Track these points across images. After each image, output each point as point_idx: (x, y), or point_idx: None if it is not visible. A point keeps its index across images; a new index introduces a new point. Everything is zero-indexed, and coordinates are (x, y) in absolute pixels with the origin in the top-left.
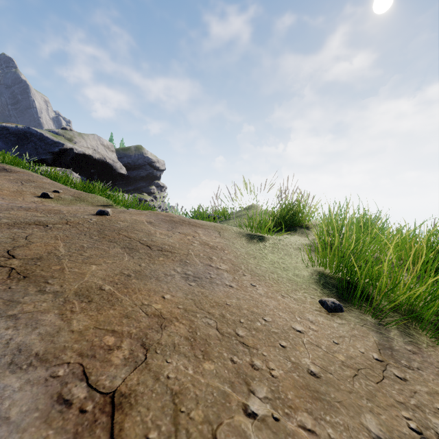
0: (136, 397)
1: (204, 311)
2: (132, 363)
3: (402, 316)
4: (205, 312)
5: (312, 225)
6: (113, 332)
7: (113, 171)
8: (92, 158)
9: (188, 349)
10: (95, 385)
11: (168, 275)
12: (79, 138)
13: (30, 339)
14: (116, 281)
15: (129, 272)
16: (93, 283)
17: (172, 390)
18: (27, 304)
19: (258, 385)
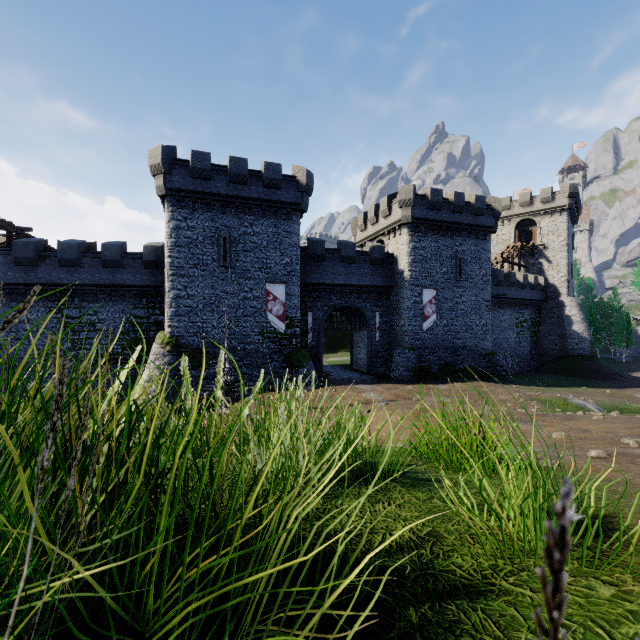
0: None
1: None
2: None
3: None
4: None
5: None
6: None
7: None
8: None
9: None
10: None
11: None
12: None
13: None
14: None
15: None
16: None
17: None
18: None
19: None
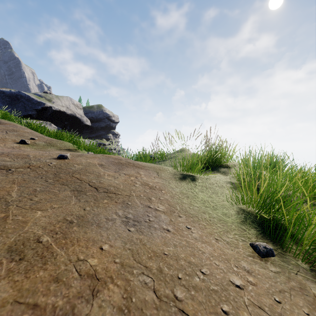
0: None
1: (141, 264)
2: None
3: None
4: (142, 266)
5: (230, 165)
6: (34, 307)
7: (81, 123)
8: (66, 113)
9: None
10: None
11: (109, 219)
12: (56, 99)
13: None
14: (56, 230)
15: (73, 218)
16: (32, 234)
17: None
18: None
19: None
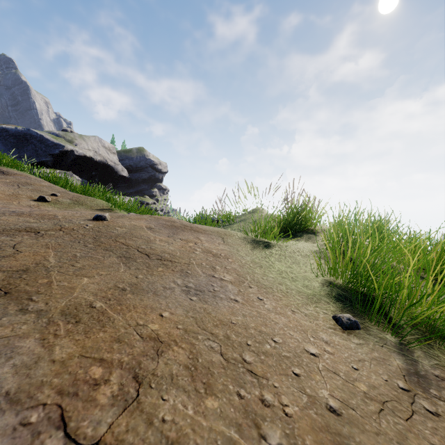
0: None
1: (206, 331)
2: (121, 402)
3: (424, 333)
4: (208, 333)
5: (319, 230)
6: (101, 361)
7: (114, 174)
8: (93, 160)
9: (188, 381)
10: (74, 434)
11: (167, 288)
12: (80, 140)
13: (2, 372)
14: (109, 296)
15: (125, 285)
16: (83, 299)
17: (168, 438)
18: (4, 327)
19: (270, 428)
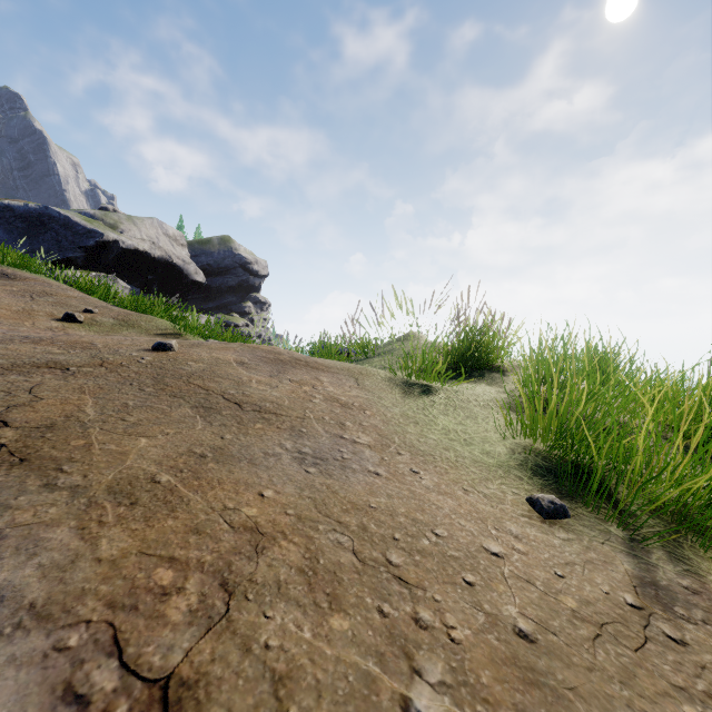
0: (209, 687)
1: (331, 519)
2: (202, 619)
3: (669, 525)
4: (333, 521)
5: (509, 366)
6: (171, 560)
7: (184, 278)
8: (150, 256)
9: (304, 591)
10: (135, 664)
11: (270, 455)
12: (129, 224)
13: (22, 576)
14: (180, 466)
15: (204, 450)
16: (141, 470)
17: (274, 672)
18: (23, 511)
19: (427, 659)
